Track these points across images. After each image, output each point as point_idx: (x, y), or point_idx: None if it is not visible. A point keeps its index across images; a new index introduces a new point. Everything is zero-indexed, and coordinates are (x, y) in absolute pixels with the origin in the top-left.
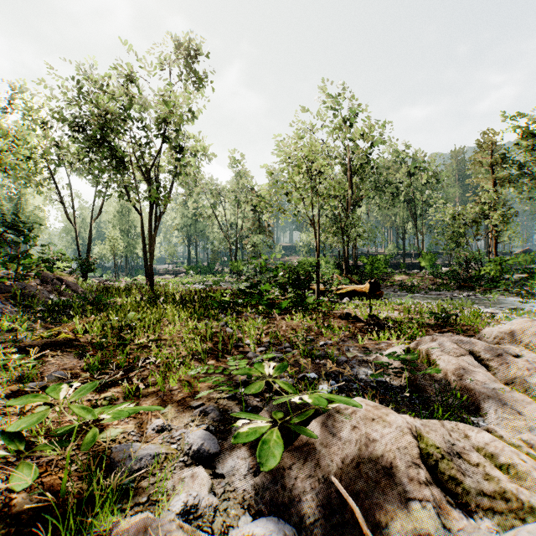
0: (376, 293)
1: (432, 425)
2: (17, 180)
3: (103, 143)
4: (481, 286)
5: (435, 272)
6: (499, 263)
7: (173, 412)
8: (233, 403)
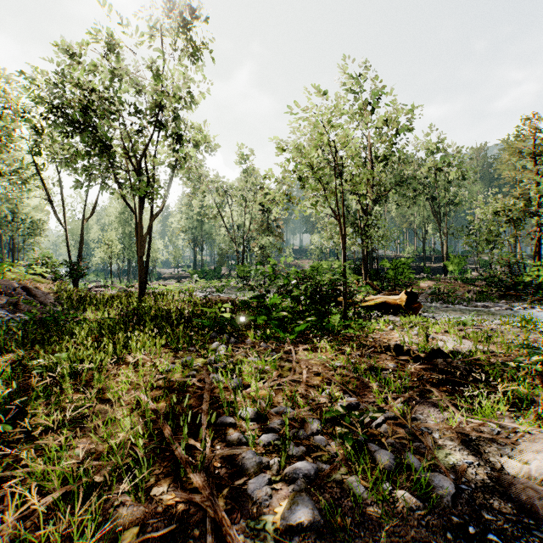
0: (412, 306)
1: None
2: None
3: (86, 129)
4: (531, 295)
5: (462, 277)
6: None
7: None
8: None
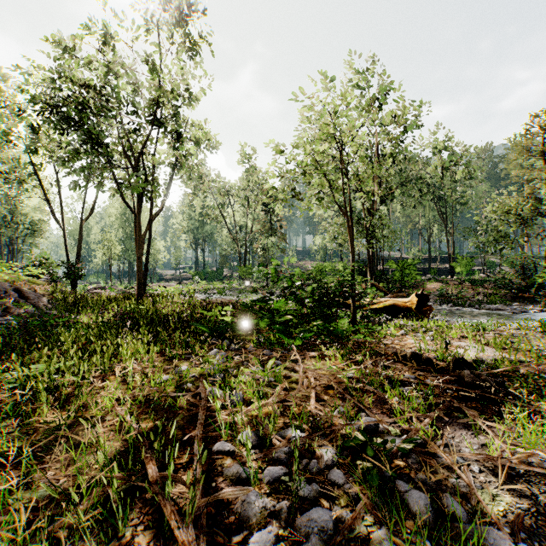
0: (423, 309)
1: None
2: None
3: (83, 125)
4: (544, 298)
5: (470, 279)
6: None
7: None
8: None
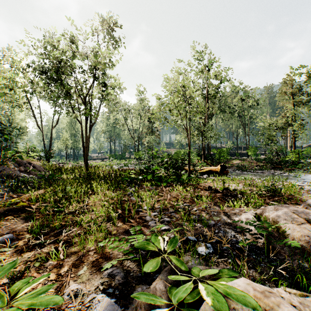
0: (224, 172)
1: (310, 304)
2: (4, 103)
3: (57, 81)
4: (287, 167)
5: (256, 158)
6: (297, 153)
7: (88, 274)
8: (134, 264)
